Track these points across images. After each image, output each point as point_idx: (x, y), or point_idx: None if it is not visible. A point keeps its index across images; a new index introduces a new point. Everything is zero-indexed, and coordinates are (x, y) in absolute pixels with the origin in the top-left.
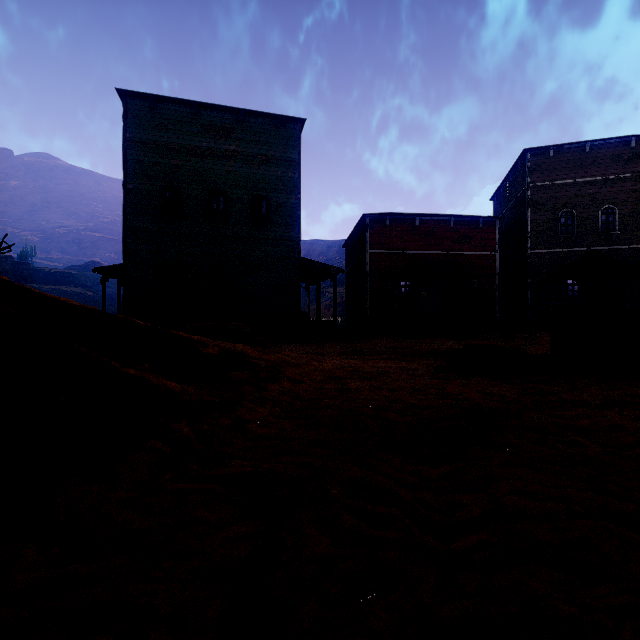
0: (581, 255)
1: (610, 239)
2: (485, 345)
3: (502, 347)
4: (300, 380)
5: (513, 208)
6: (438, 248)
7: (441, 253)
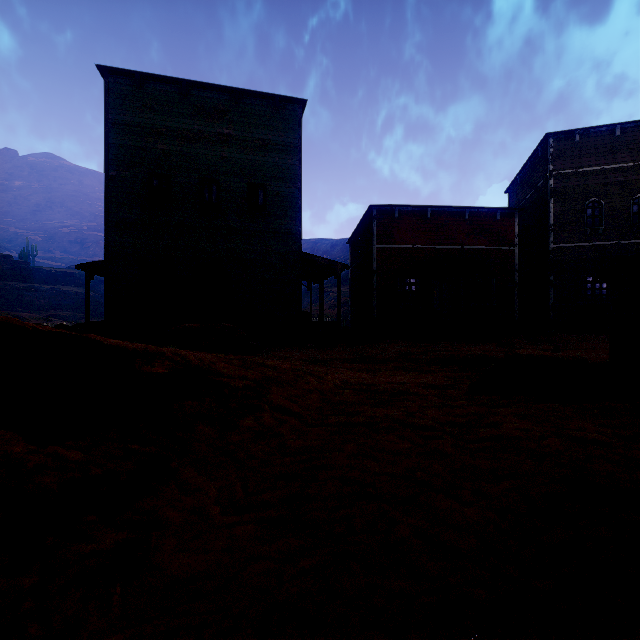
0: (610, 249)
1: None
2: (540, 357)
3: (565, 360)
4: (288, 409)
5: (532, 199)
6: (452, 242)
7: (455, 248)
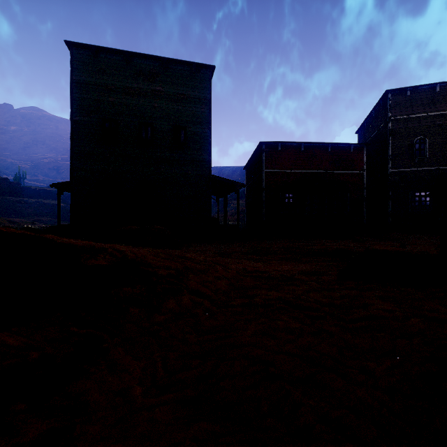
0: (432, 173)
1: None
2: (394, 251)
3: (414, 254)
4: (202, 292)
5: (375, 137)
6: (318, 168)
7: (321, 172)
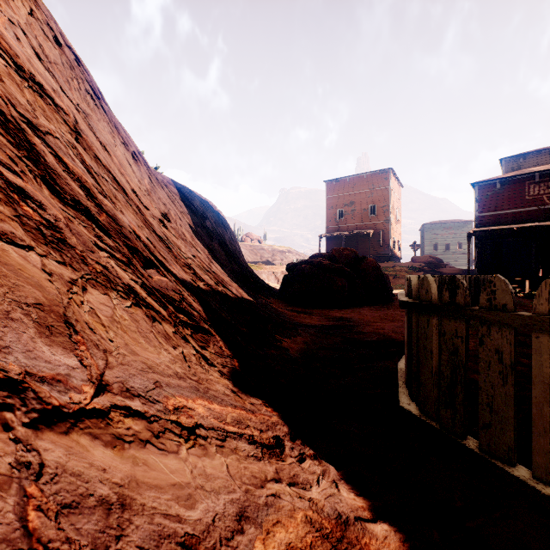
0: None
1: None
2: None
3: None
4: None
5: None
6: None
7: None
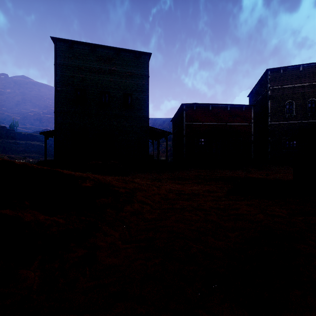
0: (297, 125)
1: (313, 116)
2: (259, 178)
3: (270, 179)
4: (145, 202)
5: (260, 100)
6: (221, 121)
7: (223, 124)
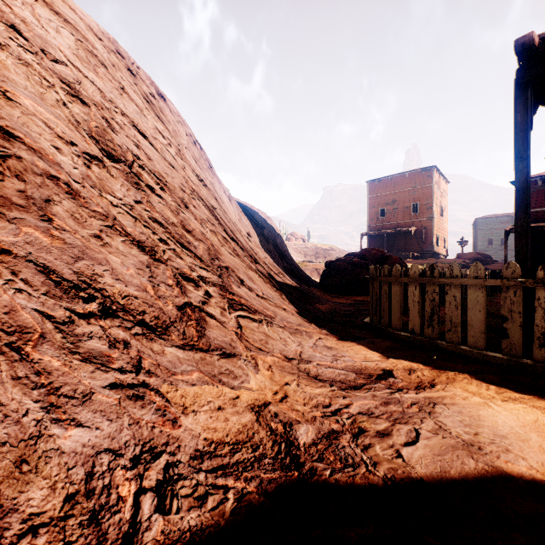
0: None
1: None
2: None
3: None
4: None
5: None
6: None
7: None
